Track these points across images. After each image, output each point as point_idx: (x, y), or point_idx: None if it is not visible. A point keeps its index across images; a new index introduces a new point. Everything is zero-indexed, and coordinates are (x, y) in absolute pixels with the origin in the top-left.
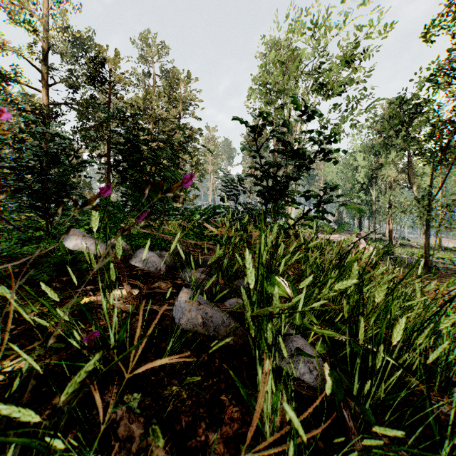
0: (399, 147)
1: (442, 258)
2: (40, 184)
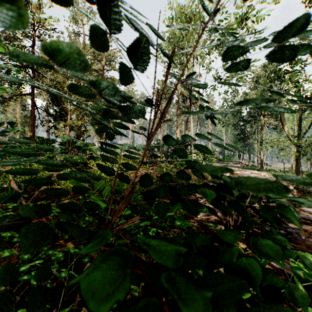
0: None
1: None
2: None
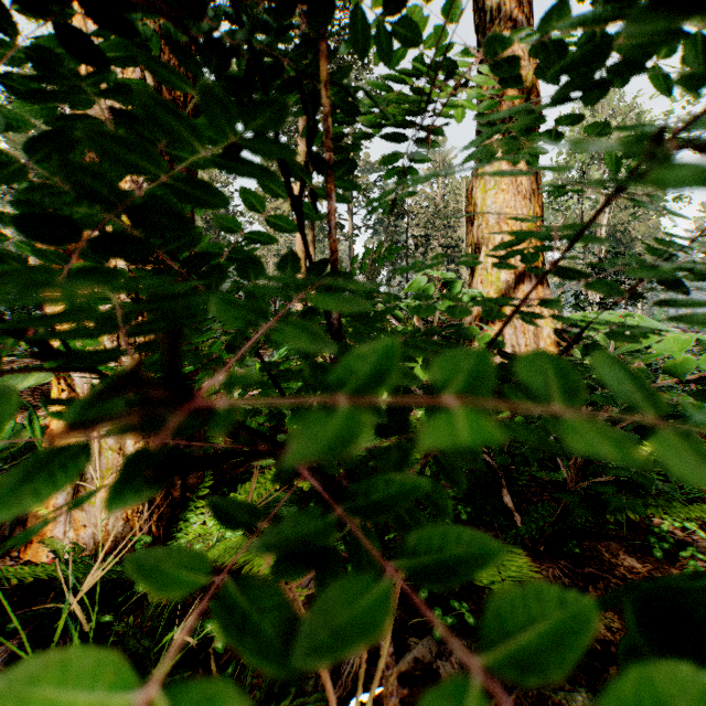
0: None
1: None
2: None
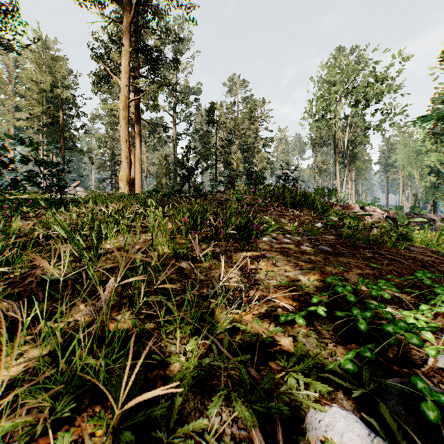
0: (439, 136)
1: None
2: (188, 184)
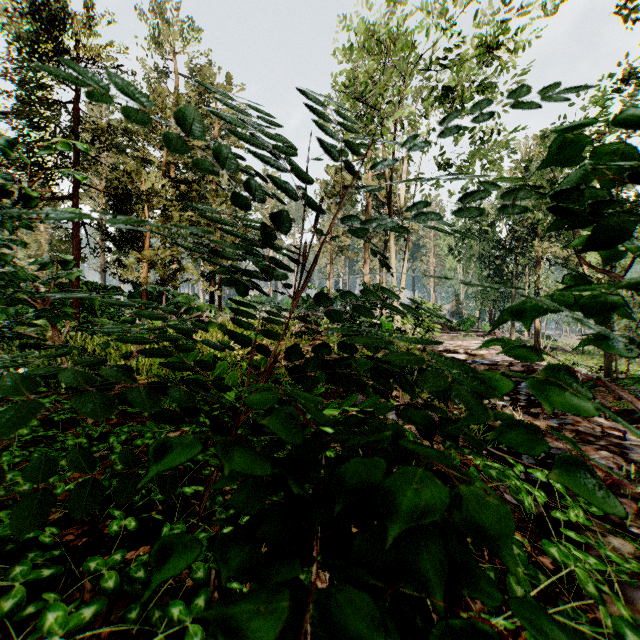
0: None
1: (622, 372)
2: None
